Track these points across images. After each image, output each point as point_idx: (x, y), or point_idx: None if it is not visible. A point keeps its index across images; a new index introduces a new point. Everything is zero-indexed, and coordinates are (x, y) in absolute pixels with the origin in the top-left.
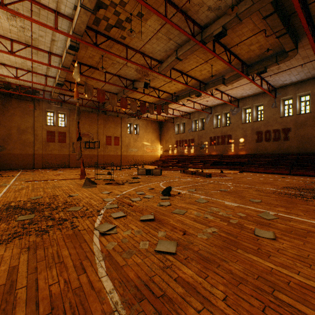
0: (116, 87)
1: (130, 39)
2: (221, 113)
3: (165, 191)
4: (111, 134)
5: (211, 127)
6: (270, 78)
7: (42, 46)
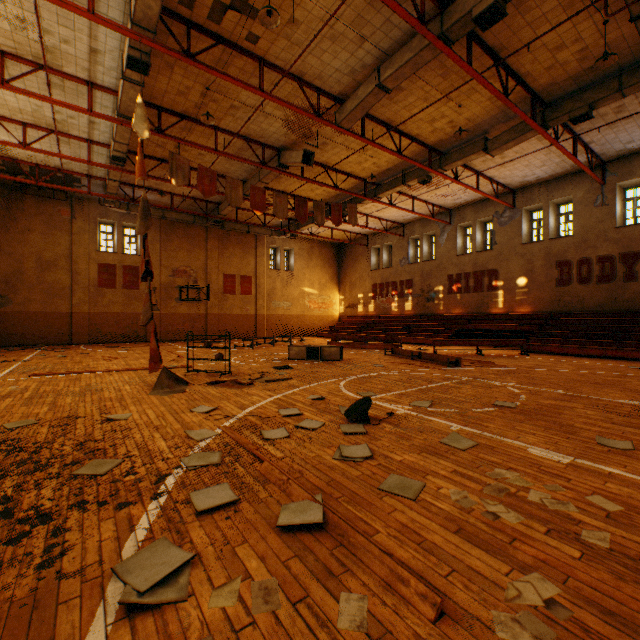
0: (242, 165)
1: (270, 42)
2: (473, 223)
3: (354, 411)
4: (236, 271)
5: (451, 254)
6: (596, 135)
7: (71, 67)
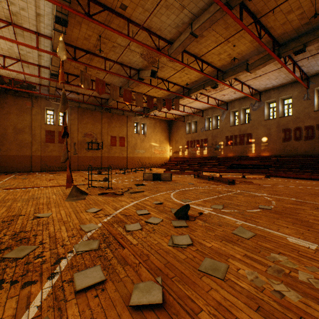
0: (119, 79)
1: (132, 9)
2: (239, 109)
3: (179, 212)
4: (117, 134)
5: (227, 125)
6: (305, 62)
7: (27, 24)
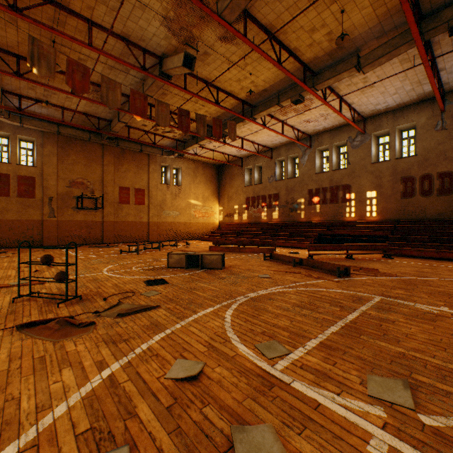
0: (126, 77)
1: None
2: (330, 147)
3: None
4: (130, 184)
5: (311, 172)
6: (450, 61)
7: None
